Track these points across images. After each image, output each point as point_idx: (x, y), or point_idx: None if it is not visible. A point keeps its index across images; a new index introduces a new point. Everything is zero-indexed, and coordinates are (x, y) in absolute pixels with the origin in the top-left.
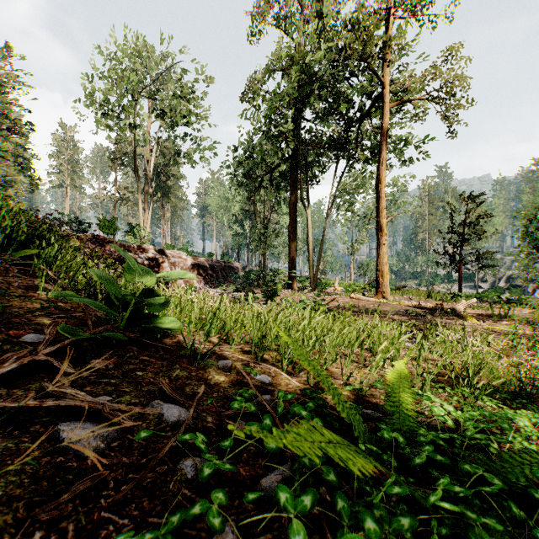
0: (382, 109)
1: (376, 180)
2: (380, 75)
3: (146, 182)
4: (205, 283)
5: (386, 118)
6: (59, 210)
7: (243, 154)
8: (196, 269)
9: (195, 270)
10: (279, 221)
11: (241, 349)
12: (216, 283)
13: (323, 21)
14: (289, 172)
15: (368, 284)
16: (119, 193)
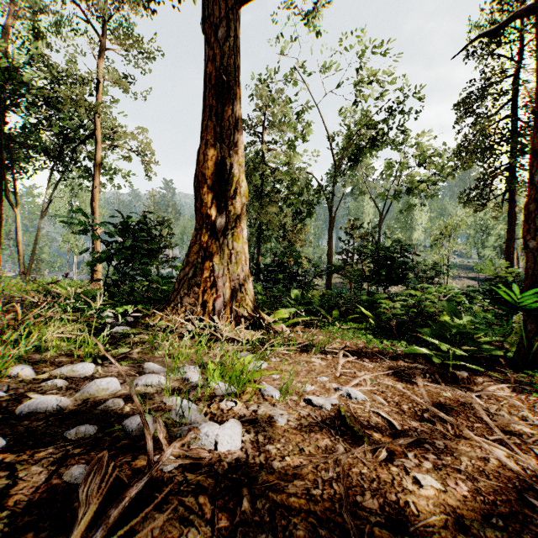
0: (97, 146)
1: (92, 199)
2: (95, 118)
3: None
4: None
5: (99, 153)
6: None
7: None
8: None
9: None
10: None
11: None
12: None
13: (39, 38)
14: None
15: (88, 281)
16: None
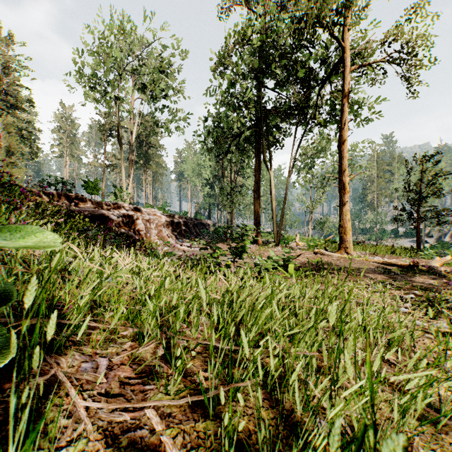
0: (345, 72)
1: (339, 140)
2: (342, 40)
3: (130, 151)
4: (179, 238)
5: (349, 80)
6: (60, 176)
7: (213, 123)
8: (171, 225)
9: (170, 227)
10: (244, 184)
11: (188, 391)
12: (188, 238)
13: None
14: (254, 138)
15: (327, 239)
16: (107, 160)
